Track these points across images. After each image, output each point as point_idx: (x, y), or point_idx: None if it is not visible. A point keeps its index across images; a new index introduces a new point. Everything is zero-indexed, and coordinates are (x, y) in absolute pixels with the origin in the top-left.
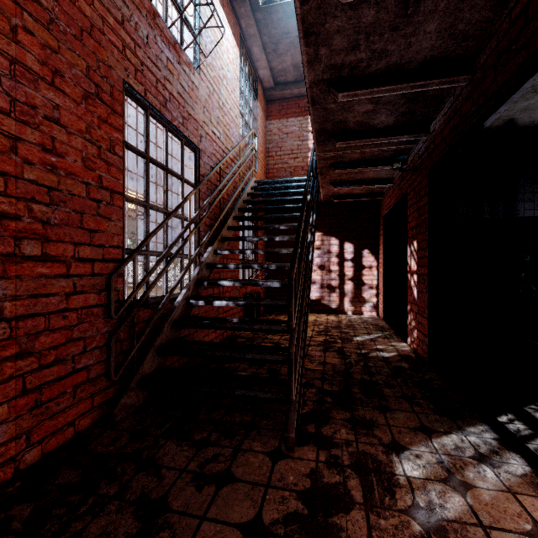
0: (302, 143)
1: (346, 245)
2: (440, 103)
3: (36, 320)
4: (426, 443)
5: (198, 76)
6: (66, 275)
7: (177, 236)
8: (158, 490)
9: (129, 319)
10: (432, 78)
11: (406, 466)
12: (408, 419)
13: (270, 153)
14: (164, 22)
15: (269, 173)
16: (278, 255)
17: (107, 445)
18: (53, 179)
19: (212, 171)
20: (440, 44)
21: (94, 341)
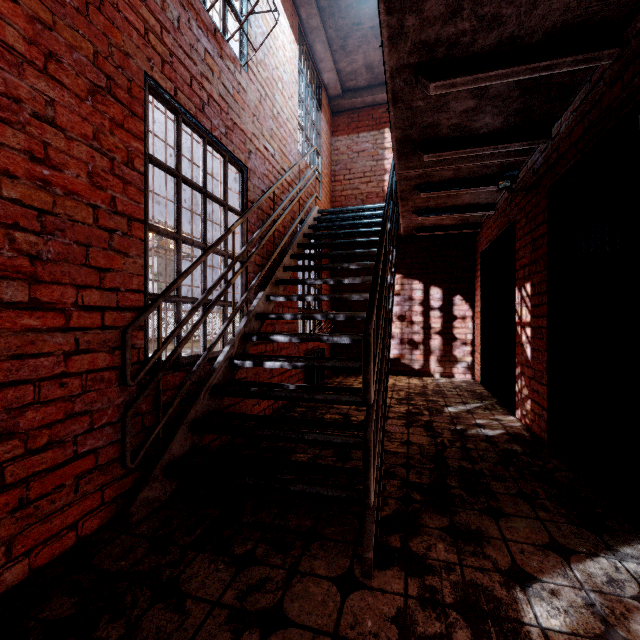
0: (376, 163)
1: (433, 289)
2: (569, 95)
3: (21, 390)
4: (563, 571)
5: (246, 75)
6: (65, 328)
7: (218, 278)
8: (178, 636)
9: (152, 385)
10: (563, 55)
11: (538, 610)
12: (532, 531)
13: (336, 177)
14: (201, 2)
15: (335, 202)
16: (347, 302)
17: (117, 558)
18: (46, 199)
19: (263, 196)
20: (579, 2)
21: (105, 416)
